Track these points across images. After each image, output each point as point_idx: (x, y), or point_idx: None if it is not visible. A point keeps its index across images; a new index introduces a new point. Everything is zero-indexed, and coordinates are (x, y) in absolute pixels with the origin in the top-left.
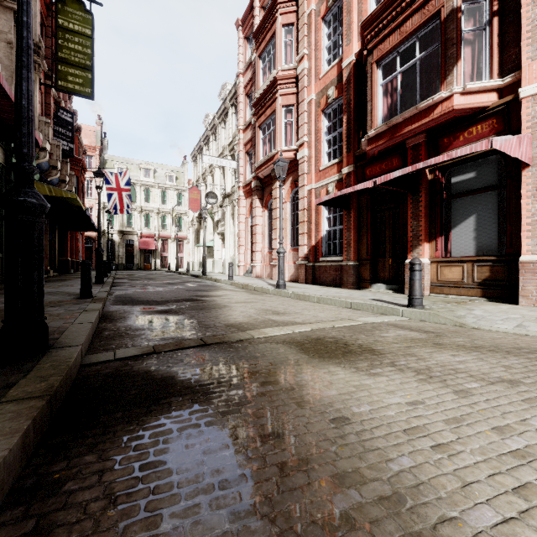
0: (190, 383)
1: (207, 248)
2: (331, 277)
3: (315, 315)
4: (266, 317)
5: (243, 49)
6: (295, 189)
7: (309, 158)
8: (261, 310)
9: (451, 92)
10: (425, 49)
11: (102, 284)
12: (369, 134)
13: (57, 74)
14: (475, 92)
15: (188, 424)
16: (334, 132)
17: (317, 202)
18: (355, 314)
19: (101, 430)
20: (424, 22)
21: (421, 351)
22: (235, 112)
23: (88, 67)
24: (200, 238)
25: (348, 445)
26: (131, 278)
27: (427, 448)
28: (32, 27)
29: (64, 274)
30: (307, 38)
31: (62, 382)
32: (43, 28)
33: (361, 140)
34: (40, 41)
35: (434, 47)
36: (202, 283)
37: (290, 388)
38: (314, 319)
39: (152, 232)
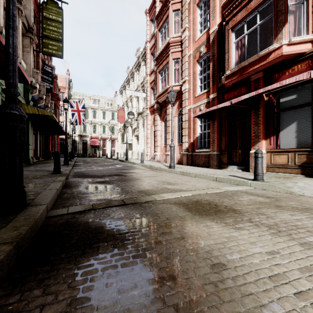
0: (113, 232)
1: (128, 144)
2: (202, 161)
3: (194, 185)
4: (163, 186)
5: (149, 27)
6: (180, 108)
7: (189, 89)
8: (160, 181)
9: (281, 44)
10: (263, 19)
11: (68, 165)
12: (227, 73)
13: (43, 44)
14: (296, 43)
15: (109, 265)
16: (204, 74)
17: (194, 116)
18: (219, 184)
19: (49, 268)
20: (263, 1)
21: (268, 211)
22: (144, 64)
23: (60, 40)
24: (125, 139)
25: (228, 290)
26: (84, 162)
27: (291, 295)
28: (16, 3)
29: (47, 159)
30: (188, 17)
31: (29, 230)
32: (35, 19)
33: (221, 77)
34: (33, 26)
35: (269, 16)
36: (125, 165)
37: (181, 237)
38: (193, 187)
39: (97, 135)
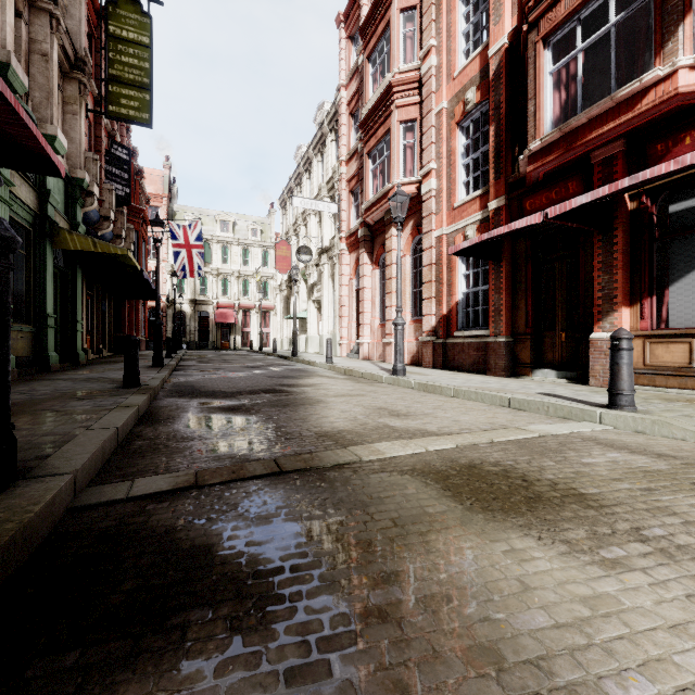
0: (237, 568)
1: (299, 321)
2: (470, 359)
3: (457, 418)
4: (380, 421)
5: (346, 53)
6: (418, 237)
7: (438, 191)
8: (371, 408)
9: (674, 67)
10: (625, 9)
11: (161, 367)
12: (532, 147)
13: (107, 96)
14: None
15: None
16: (475, 153)
17: (452, 251)
18: (519, 417)
19: None
20: None
21: (681, 503)
22: (335, 139)
23: (146, 86)
24: (291, 308)
25: None
26: (201, 360)
27: None
28: None
29: (120, 355)
30: (435, 23)
31: None
32: (92, 41)
33: (516, 160)
34: (87, 55)
35: (641, 2)
36: (291, 366)
37: (440, 595)
38: (456, 426)
39: (231, 302)
